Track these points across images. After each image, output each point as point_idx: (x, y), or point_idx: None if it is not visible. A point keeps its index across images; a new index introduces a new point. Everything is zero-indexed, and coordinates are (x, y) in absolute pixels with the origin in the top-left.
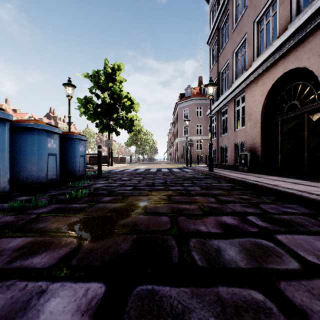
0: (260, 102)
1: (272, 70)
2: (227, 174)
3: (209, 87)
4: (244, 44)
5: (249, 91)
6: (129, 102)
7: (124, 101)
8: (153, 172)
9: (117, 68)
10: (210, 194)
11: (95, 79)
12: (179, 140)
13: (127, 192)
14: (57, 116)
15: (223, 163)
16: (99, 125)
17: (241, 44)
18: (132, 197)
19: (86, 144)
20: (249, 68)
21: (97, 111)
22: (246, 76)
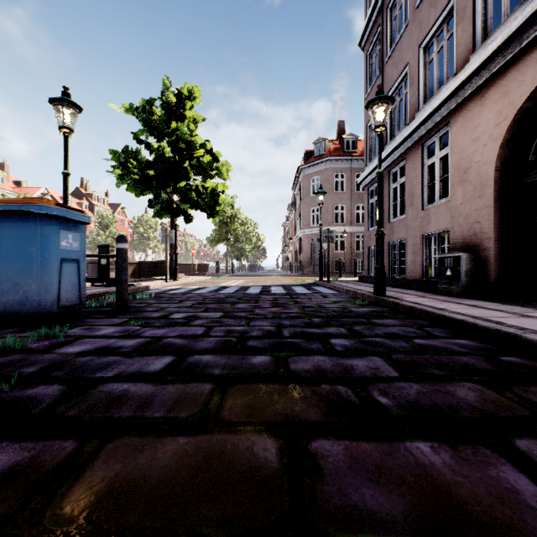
0: (494, 138)
1: (530, 58)
2: (427, 305)
3: (378, 105)
4: (447, 24)
5: (462, 120)
6: (209, 157)
7: (199, 154)
8: (252, 296)
9: (188, 95)
10: (464, 417)
11: (144, 114)
12: (303, 234)
13: (130, 397)
14: (93, 193)
15: (394, 276)
16: (155, 204)
17: (439, 25)
18: (120, 452)
19: (143, 242)
20: (466, 66)
21: (148, 175)
22: (456, 85)
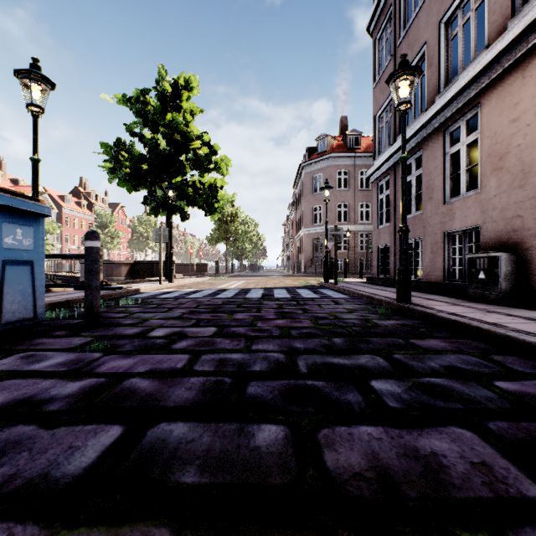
0: None
1: None
2: (472, 318)
3: (402, 78)
4: None
5: (497, 98)
6: (206, 149)
7: (196, 146)
8: (253, 302)
9: (185, 85)
10: None
11: (138, 105)
12: (305, 233)
13: None
14: (92, 192)
15: None
16: (150, 201)
17: None
18: None
19: (142, 241)
20: (505, 32)
21: (142, 169)
22: (491, 57)
